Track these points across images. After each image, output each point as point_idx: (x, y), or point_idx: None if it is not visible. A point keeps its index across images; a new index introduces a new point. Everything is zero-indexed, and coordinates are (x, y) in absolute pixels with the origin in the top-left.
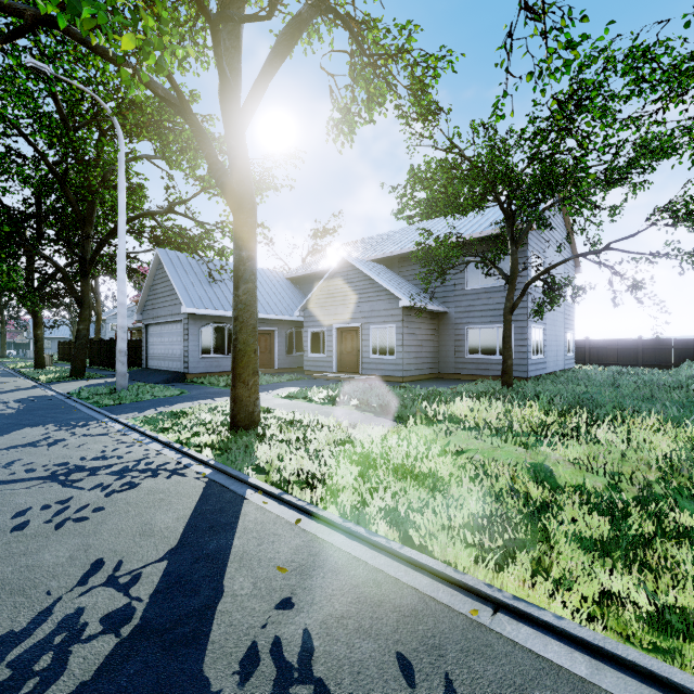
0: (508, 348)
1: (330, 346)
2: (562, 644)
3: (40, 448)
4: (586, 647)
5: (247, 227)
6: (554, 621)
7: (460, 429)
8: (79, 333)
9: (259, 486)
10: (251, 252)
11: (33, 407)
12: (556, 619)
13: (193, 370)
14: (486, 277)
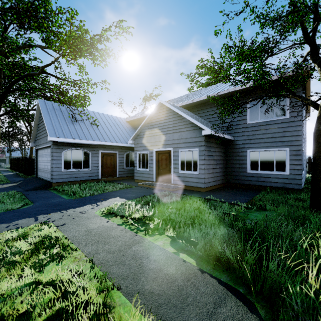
0: (320, 170)
1: (151, 163)
2: None
3: None
4: None
5: None
6: None
7: None
8: None
9: None
10: None
11: None
12: None
13: (57, 180)
14: (264, 113)
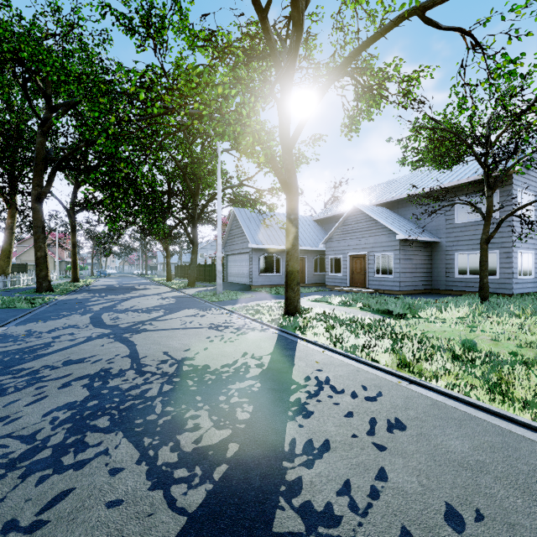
0: (483, 270)
1: (344, 268)
2: (435, 394)
3: (198, 317)
4: (446, 395)
5: (294, 202)
6: (434, 387)
7: (427, 322)
8: (192, 260)
9: (304, 338)
10: (295, 215)
11: (181, 300)
12: (436, 387)
13: (255, 283)
14: (473, 212)
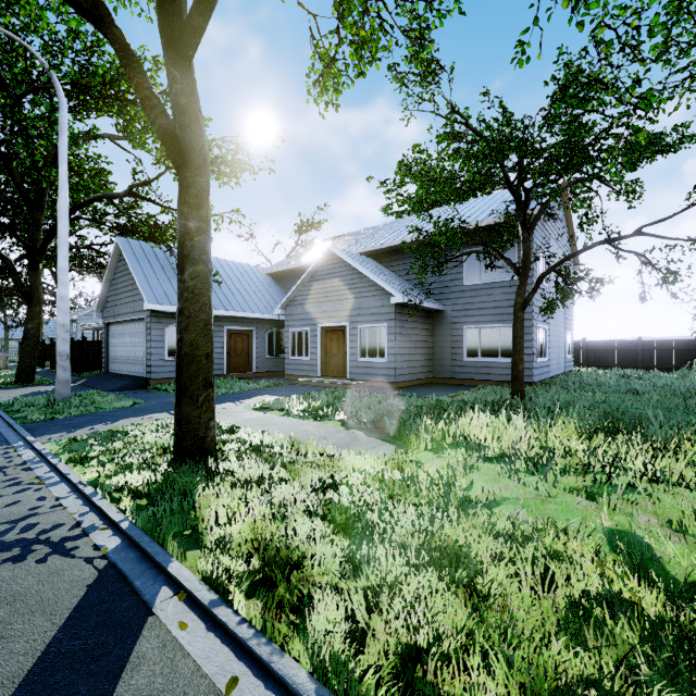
0: (519, 351)
1: (313, 348)
2: None
3: None
4: None
5: (196, 188)
6: None
7: (481, 461)
8: (27, 333)
9: (181, 583)
10: (201, 222)
11: None
12: None
13: (157, 375)
14: (486, 271)
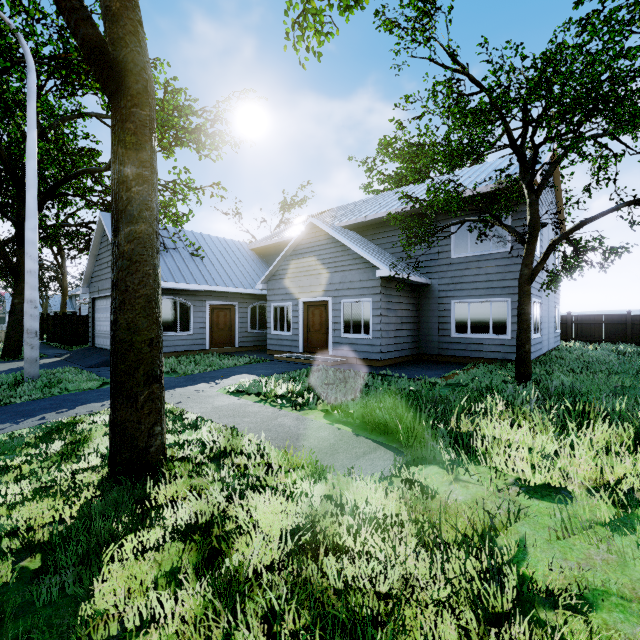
0: (525, 329)
1: (295, 323)
2: None
3: None
4: None
5: (133, 122)
6: None
7: (522, 493)
8: (14, 308)
9: None
10: (141, 168)
11: None
12: None
13: None
14: (476, 242)
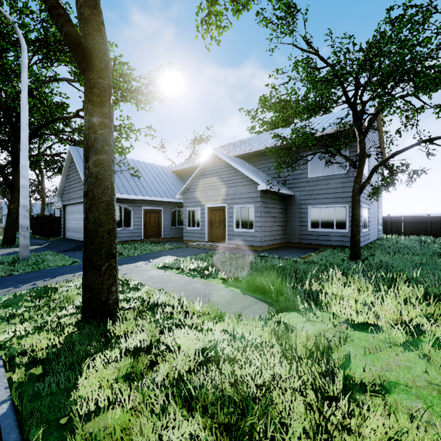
0: (356, 225)
1: (202, 221)
2: None
3: None
4: None
5: (98, 88)
6: None
7: (349, 328)
8: (10, 211)
9: None
10: (103, 118)
11: None
12: None
13: None
14: (325, 167)
